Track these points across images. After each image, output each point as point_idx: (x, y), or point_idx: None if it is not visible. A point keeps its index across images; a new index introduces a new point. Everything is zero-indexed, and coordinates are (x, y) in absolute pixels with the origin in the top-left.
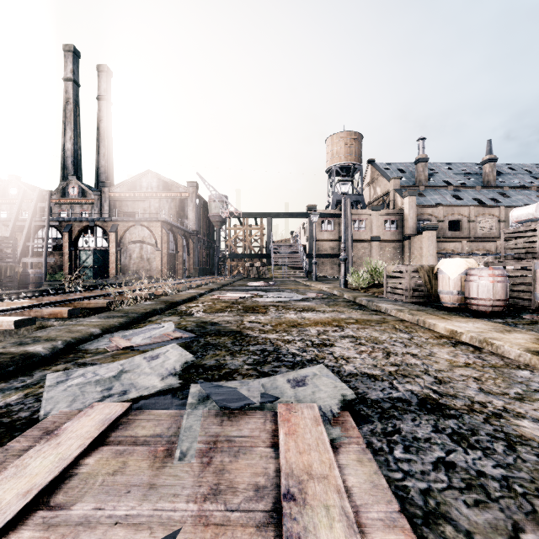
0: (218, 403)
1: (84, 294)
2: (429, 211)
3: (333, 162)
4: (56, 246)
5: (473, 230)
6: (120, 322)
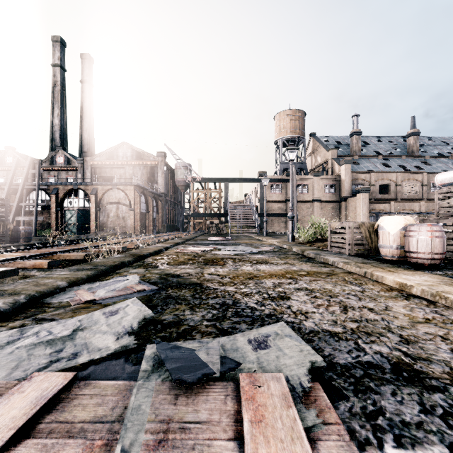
0: (172, 375)
1: (66, 247)
2: (362, 177)
3: (280, 135)
4: (44, 206)
5: (400, 193)
6: (88, 275)
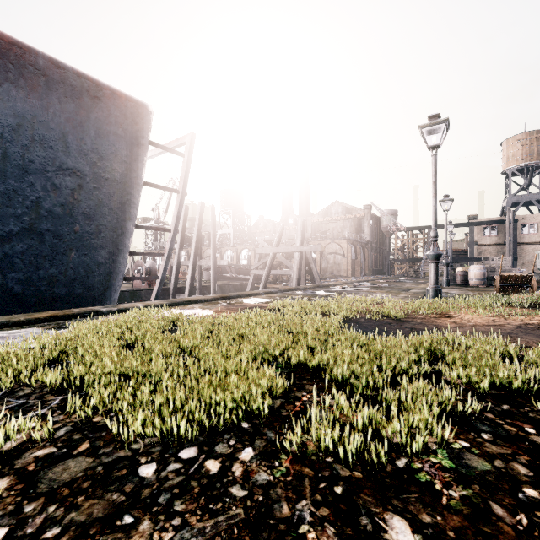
0: (372, 284)
1: None
2: None
3: (508, 165)
4: None
5: None
6: (355, 282)
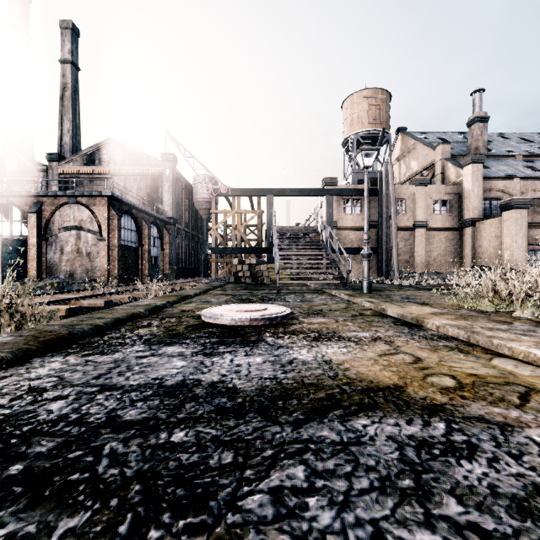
0: None
1: None
2: (499, 186)
3: (352, 129)
4: None
5: None
6: None
